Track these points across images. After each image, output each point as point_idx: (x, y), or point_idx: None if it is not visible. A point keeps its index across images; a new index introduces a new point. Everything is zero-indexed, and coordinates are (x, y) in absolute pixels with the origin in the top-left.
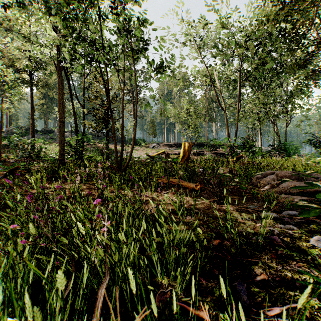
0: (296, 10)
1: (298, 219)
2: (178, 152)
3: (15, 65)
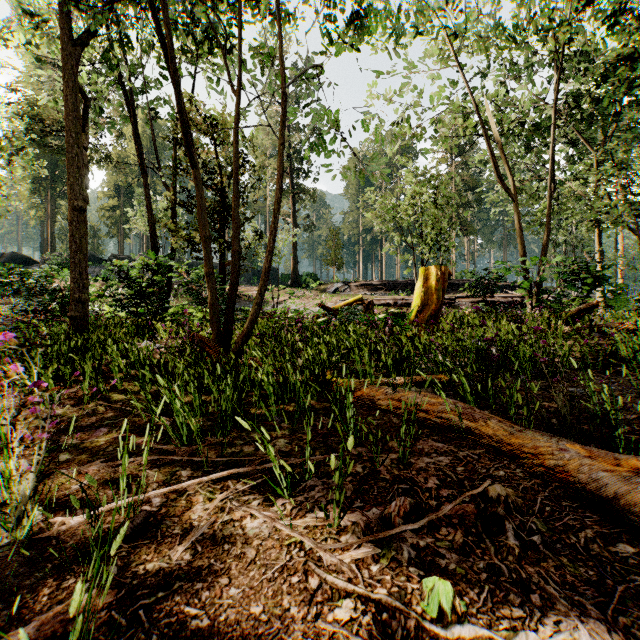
0: None
1: None
2: (394, 301)
3: (41, 118)
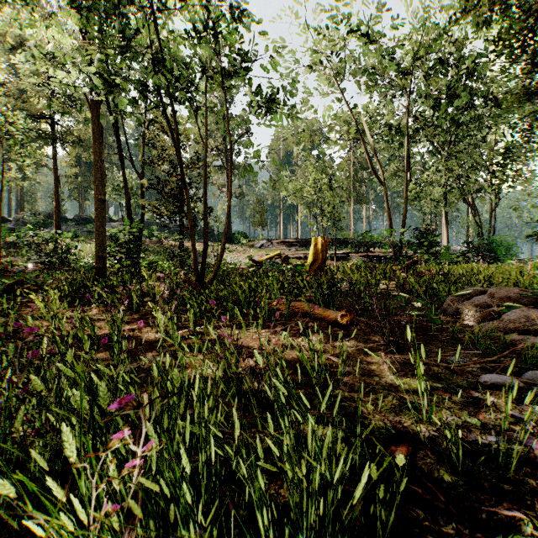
0: None
1: None
2: (304, 255)
3: (27, 108)
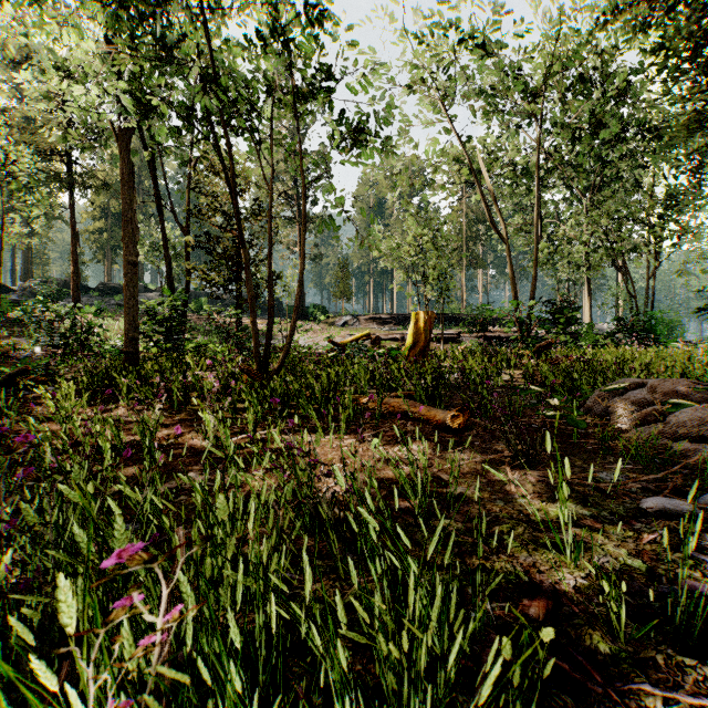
0: None
1: None
2: (401, 336)
3: (36, 142)
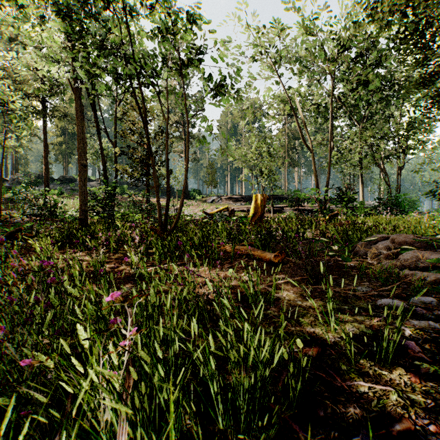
0: (418, 2)
1: (437, 310)
2: (247, 209)
3: (22, 89)
